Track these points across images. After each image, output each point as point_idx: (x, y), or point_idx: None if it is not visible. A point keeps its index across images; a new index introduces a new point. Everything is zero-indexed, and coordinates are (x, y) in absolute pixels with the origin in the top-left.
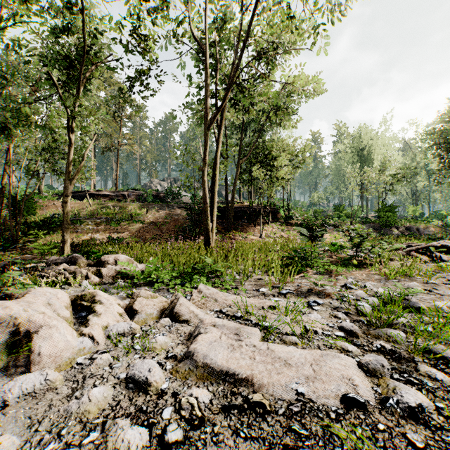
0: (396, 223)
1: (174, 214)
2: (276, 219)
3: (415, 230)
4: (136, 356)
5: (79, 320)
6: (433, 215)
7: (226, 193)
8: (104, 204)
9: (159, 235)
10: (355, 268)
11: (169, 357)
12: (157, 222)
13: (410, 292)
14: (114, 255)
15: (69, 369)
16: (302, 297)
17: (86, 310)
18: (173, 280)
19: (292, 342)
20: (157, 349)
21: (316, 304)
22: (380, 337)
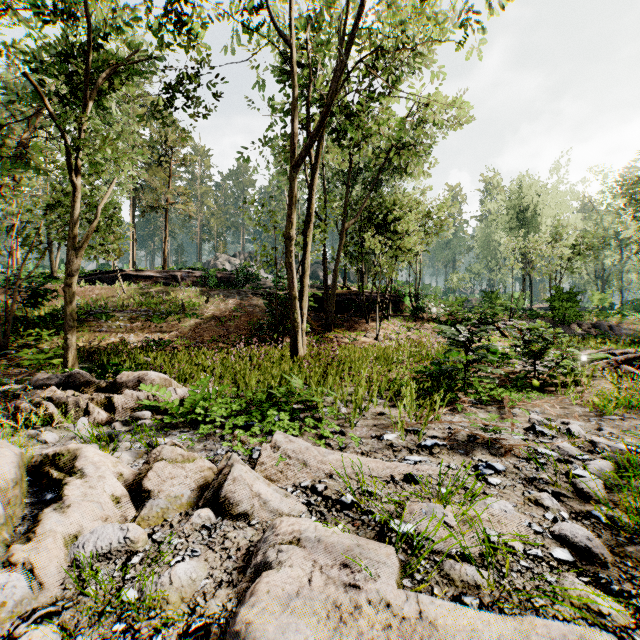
0: (579, 318)
1: (247, 305)
2: (399, 311)
3: (606, 329)
4: (119, 625)
5: (34, 512)
6: (628, 306)
7: (324, 273)
8: (144, 289)
9: (223, 337)
10: (538, 393)
11: (192, 632)
12: (221, 316)
13: None
14: (138, 372)
15: None
16: (461, 452)
17: (56, 487)
18: (232, 417)
19: (468, 581)
20: (169, 602)
21: (493, 472)
22: None
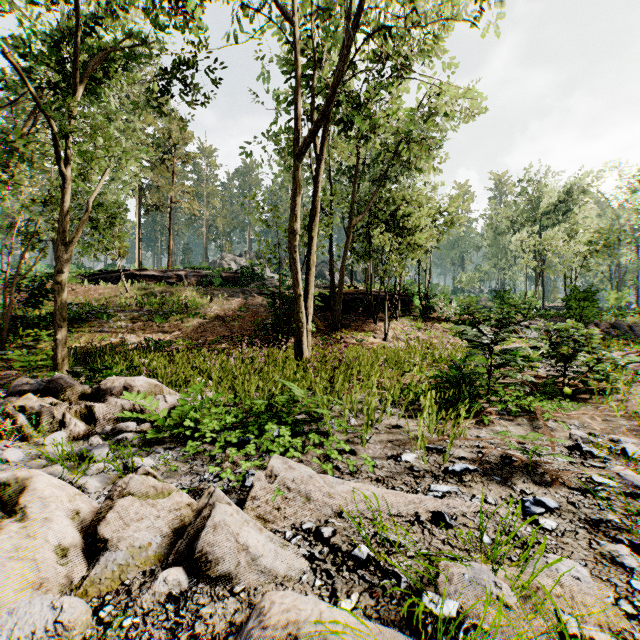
0: (598, 318)
1: (251, 304)
2: (408, 311)
3: (625, 329)
4: None
5: None
6: None
7: (330, 271)
8: (148, 289)
9: (227, 337)
10: (573, 402)
11: None
12: (225, 316)
13: None
14: (124, 378)
15: None
16: (498, 480)
17: None
18: (226, 431)
19: None
20: None
21: (544, 511)
22: None
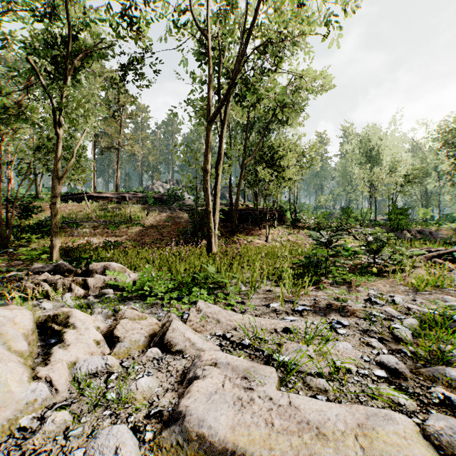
0: (409, 227)
1: (175, 217)
2: (282, 221)
3: (427, 234)
4: (107, 412)
5: (44, 351)
6: (444, 218)
7: (230, 195)
8: (103, 206)
9: (159, 239)
10: (375, 277)
11: (152, 415)
12: (157, 225)
13: (455, 311)
14: (103, 263)
15: (6, 439)
16: (321, 315)
17: (56, 335)
18: (169, 292)
19: (321, 388)
20: (136, 399)
21: (341, 326)
22: (437, 379)
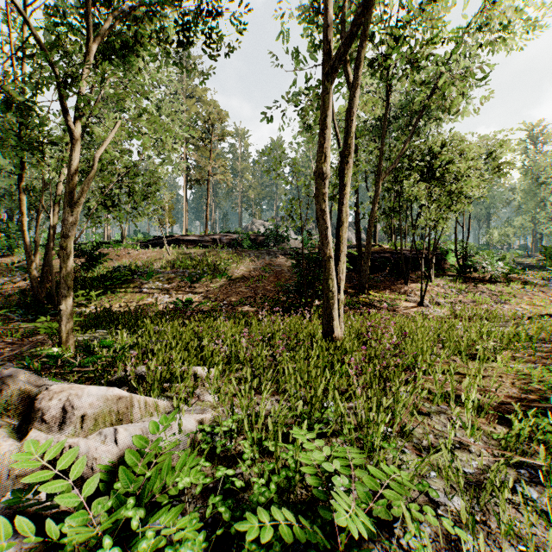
0: None
1: (275, 265)
2: (441, 270)
3: None
4: None
5: None
6: None
7: (356, 230)
8: (186, 252)
9: (250, 298)
10: None
11: None
12: (250, 277)
13: None
14: (71, 389)
15: None
16: None
17: None
18: None
19: None
20: None
21: None
22: None
